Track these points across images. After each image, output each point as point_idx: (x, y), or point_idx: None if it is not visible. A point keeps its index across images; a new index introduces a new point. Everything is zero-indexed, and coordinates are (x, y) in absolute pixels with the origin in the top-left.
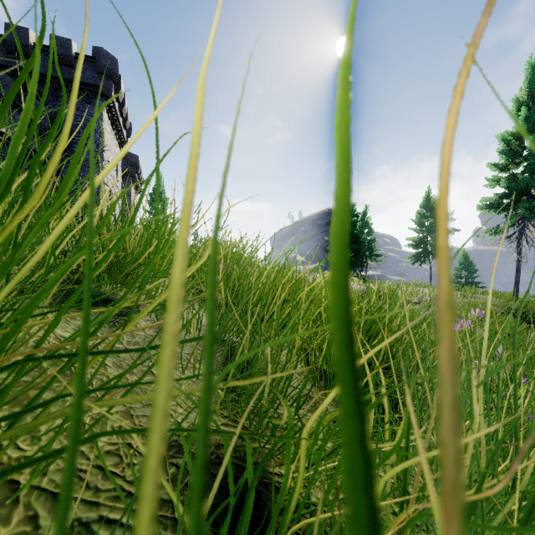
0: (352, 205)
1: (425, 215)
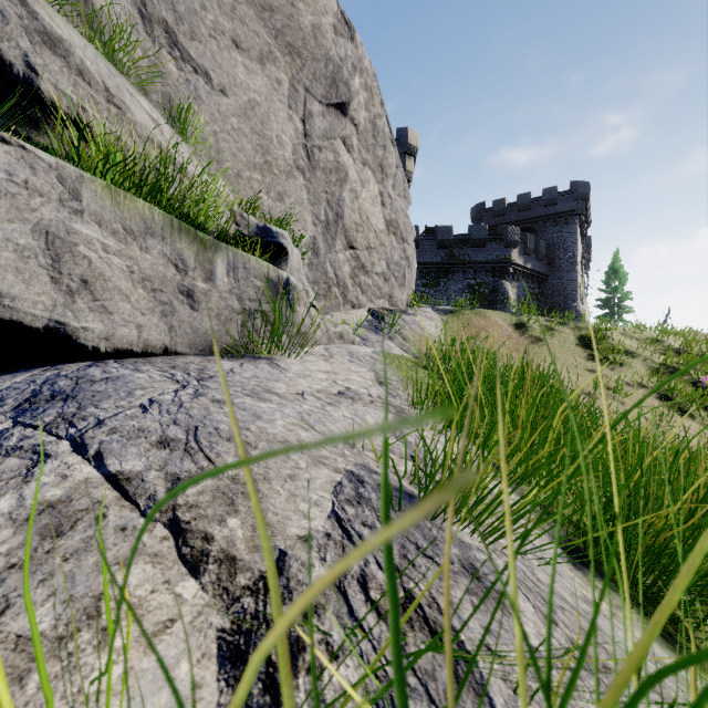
0: None
1: None
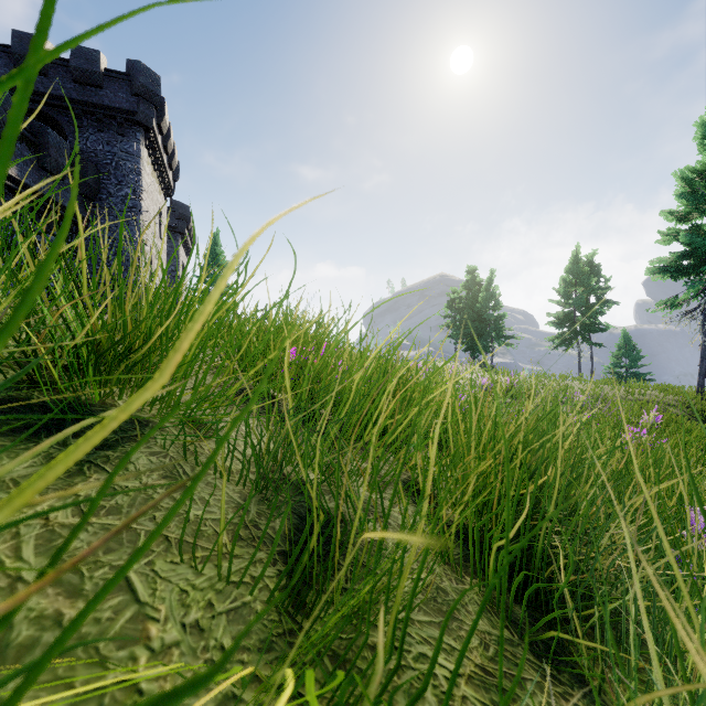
0: (473, 269)
1: (573, 282)
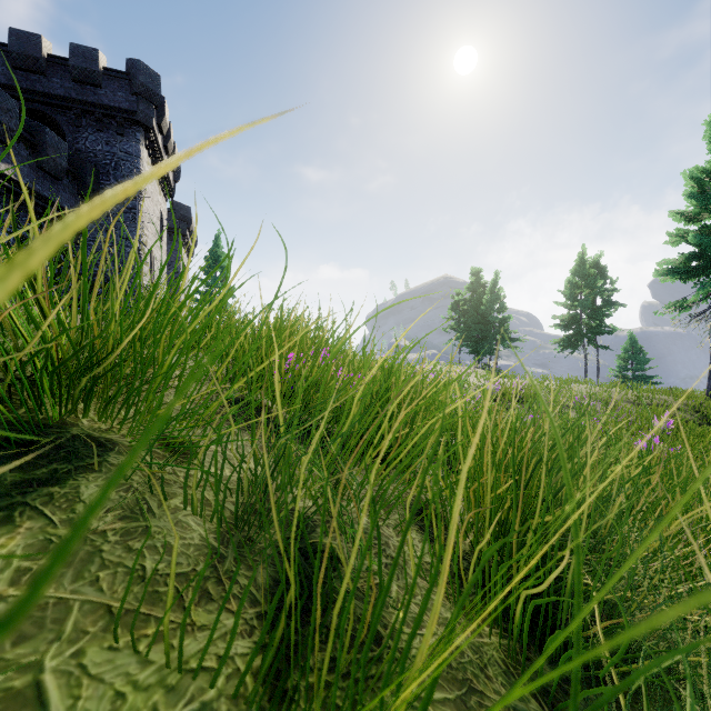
0: (477, 271)
1: (578, 284)
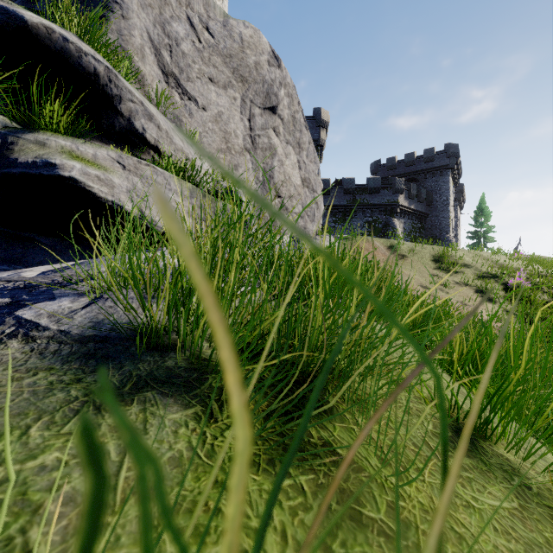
0: None
1: None
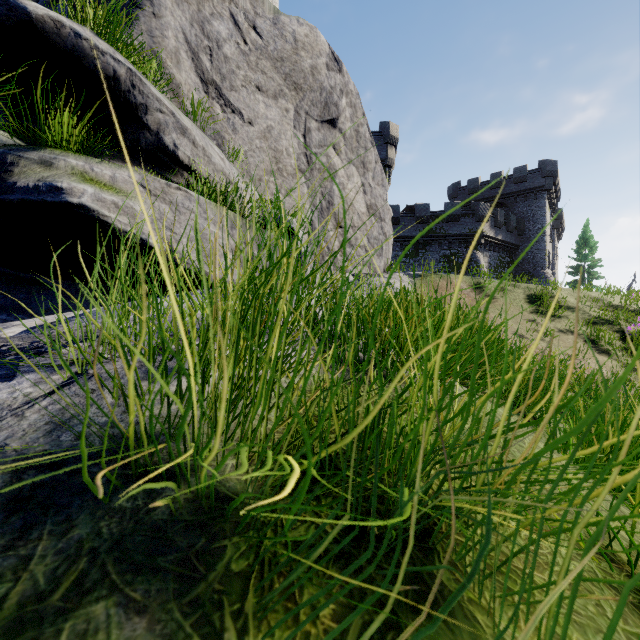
0: None
1: None
